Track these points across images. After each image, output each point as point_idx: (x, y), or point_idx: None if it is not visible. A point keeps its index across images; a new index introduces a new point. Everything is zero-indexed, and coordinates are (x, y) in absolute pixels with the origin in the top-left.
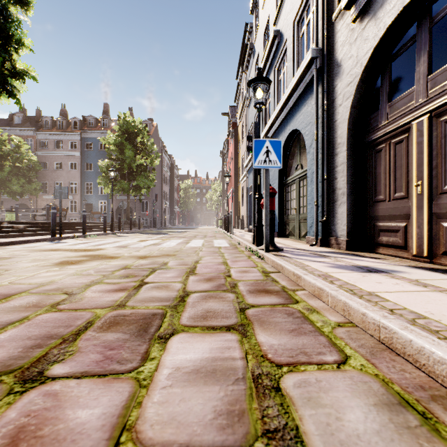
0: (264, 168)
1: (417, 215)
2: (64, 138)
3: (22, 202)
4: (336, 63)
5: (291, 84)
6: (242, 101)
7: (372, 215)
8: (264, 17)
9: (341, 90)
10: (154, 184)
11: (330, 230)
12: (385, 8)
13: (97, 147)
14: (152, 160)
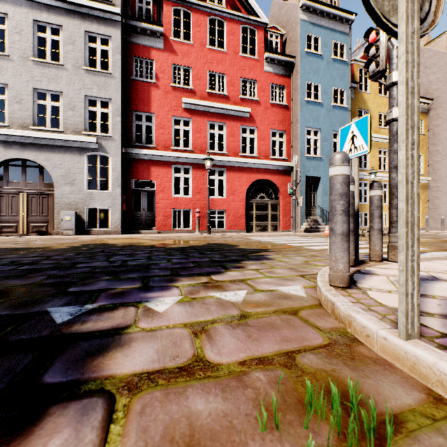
0: None
1: (23, 221)
2: None
3: None
4: None
5: None
6: None
7: None
8: None
9: None
10: None
11: None
12: (12, 151)
13: None
14: None
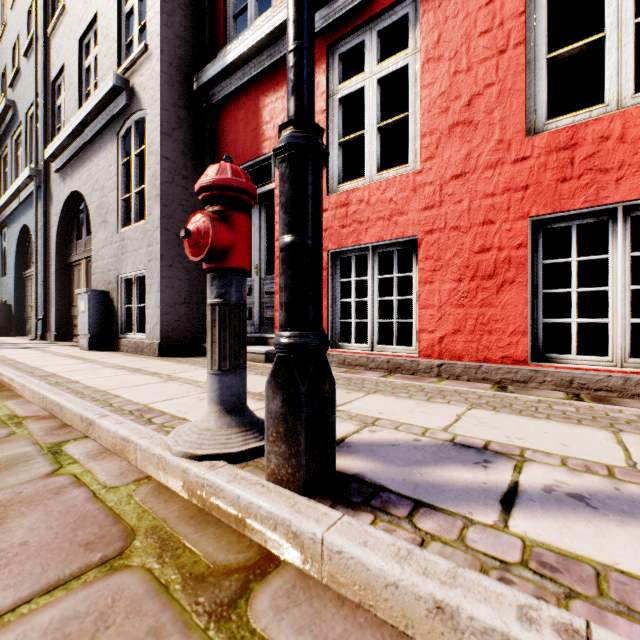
0: None
1: None
2: None
3: None
4: (51, 192)
5: (18, 181)
6: None
7: (72, 315)
8: (2, 55)
9: (53, 216)
10: None
11: (49, 326)
12: (67, 182)
13: None
14: None
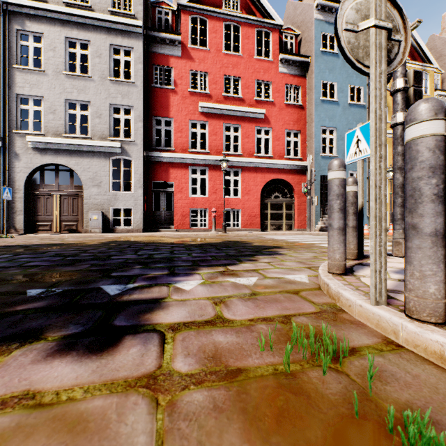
0: (6, 199)
1: (56, 221)
2: None
3: None
4: (15, 152)
5: None
6: None
7: (36, 220)
8: None
9: (20, 167)
10: None
11: (10, 226)
12: (47, 157)
13: None
14: None
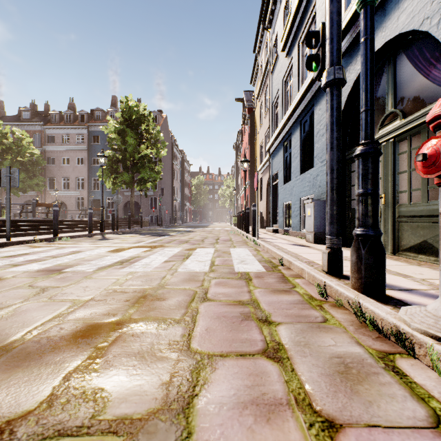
0: None
1: None
2: (71, 132)
3: (30, 199)
4: None
5: None
6: (260, 77)
7: None
8: None
9: None
10: (160, 176)
11: None
12: None
13: (104, 140)
14: (158, 151)
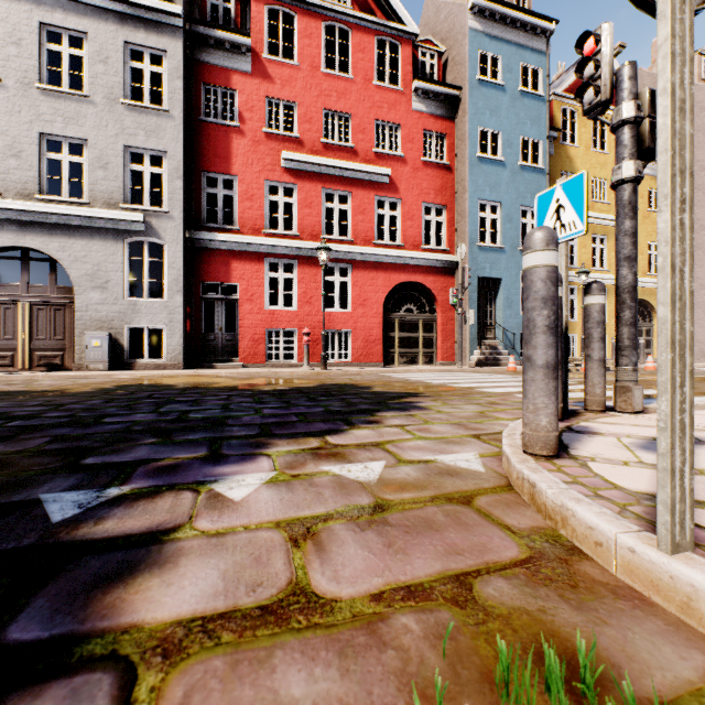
0: None
1: (23, 349)
2: None
3: None
4: None
5: None
6: None
7: None
8: None
9: None
10: None
11: None
12: (6, 234)
13: None
14: None
